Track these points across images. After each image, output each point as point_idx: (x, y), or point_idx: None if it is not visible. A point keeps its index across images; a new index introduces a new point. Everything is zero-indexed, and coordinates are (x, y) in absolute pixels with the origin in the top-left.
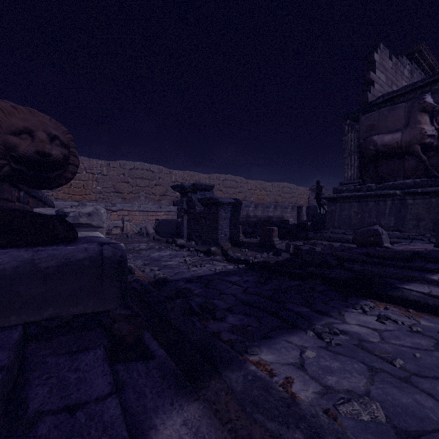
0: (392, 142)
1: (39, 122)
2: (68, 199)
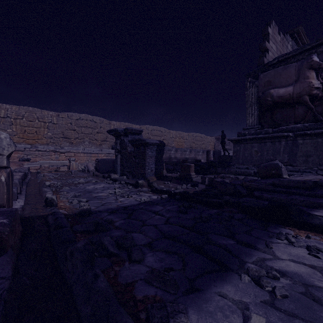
0: (285, 94)
1: None
2: (22, 142)
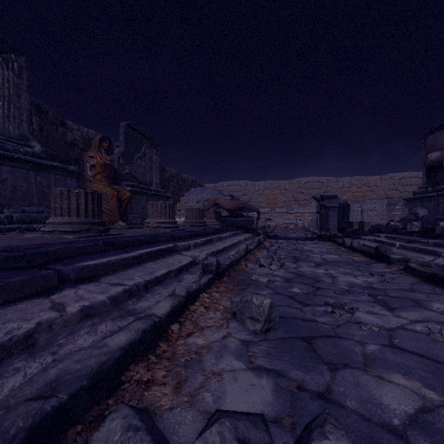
0: (435, 158)
1: (241, 202)
2: (267, 207)
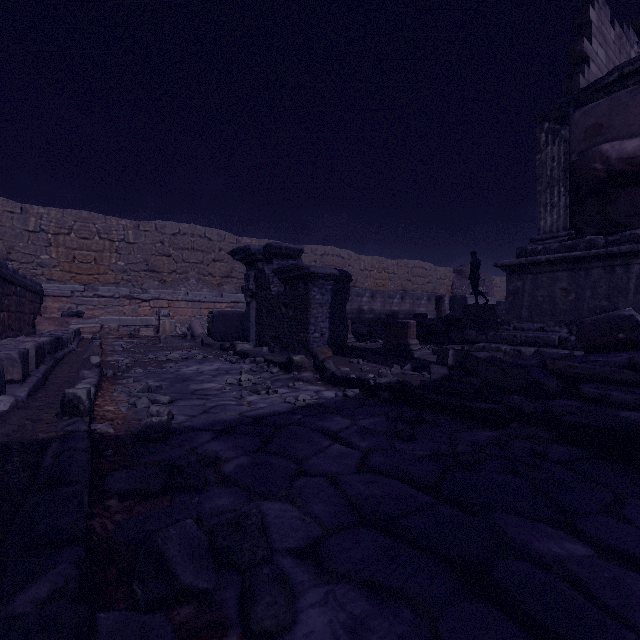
0: None
1: None
2: (69, 280)
